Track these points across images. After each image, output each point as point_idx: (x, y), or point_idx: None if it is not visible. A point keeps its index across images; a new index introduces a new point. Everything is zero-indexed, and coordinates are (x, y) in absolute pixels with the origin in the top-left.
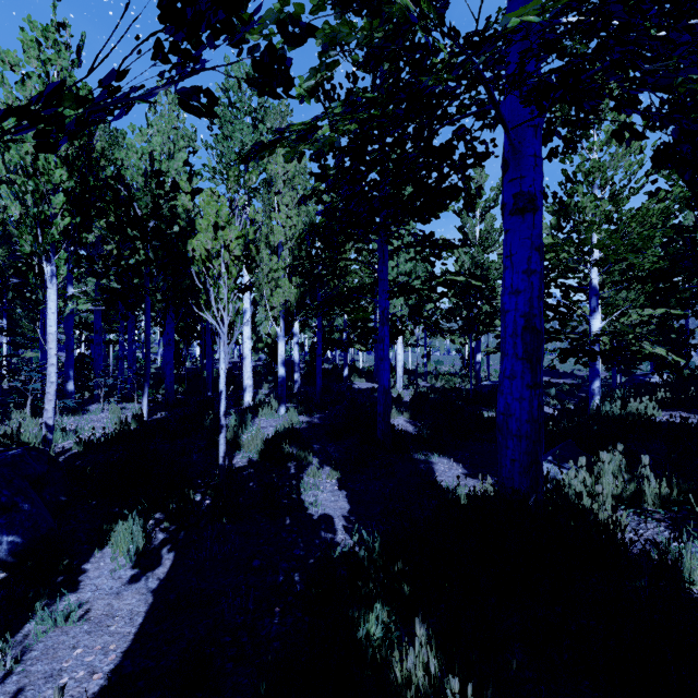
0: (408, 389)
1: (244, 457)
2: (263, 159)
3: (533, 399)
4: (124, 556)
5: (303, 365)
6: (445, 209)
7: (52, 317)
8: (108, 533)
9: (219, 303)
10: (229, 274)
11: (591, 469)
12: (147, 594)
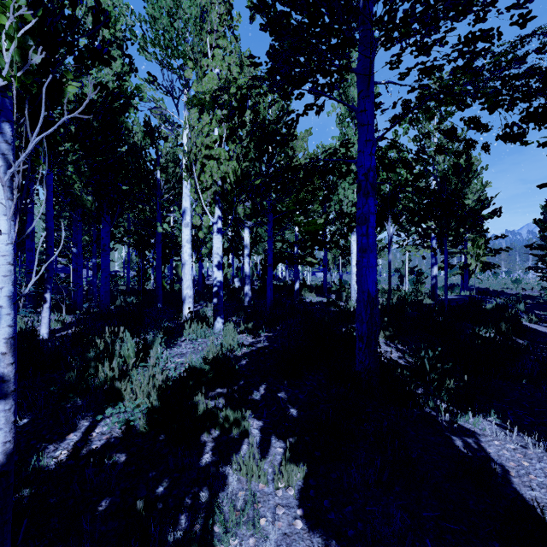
0: None
1: (118, 422)
2: None
3: None
4: None
5: (257, 283)
6: None
7: None
8: None
9: None
10: None
11: None
12: None
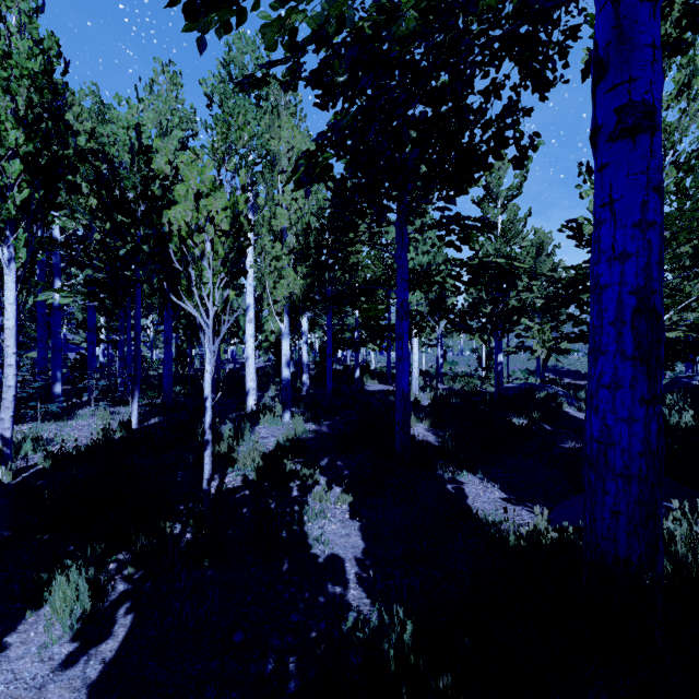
0: (424, 392)
1: (238, 475)
2: (227, 30)
3: (651, 420)
4: (62, 625)
5: (313, 366)
6: (475, 184)
7: (10, 309)
8: (48, 588)
9: (202, 290)
10: (215, 253)
11: (693, 508)
12: (81, 691)
